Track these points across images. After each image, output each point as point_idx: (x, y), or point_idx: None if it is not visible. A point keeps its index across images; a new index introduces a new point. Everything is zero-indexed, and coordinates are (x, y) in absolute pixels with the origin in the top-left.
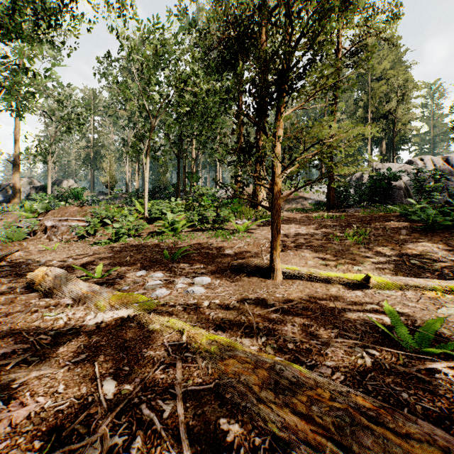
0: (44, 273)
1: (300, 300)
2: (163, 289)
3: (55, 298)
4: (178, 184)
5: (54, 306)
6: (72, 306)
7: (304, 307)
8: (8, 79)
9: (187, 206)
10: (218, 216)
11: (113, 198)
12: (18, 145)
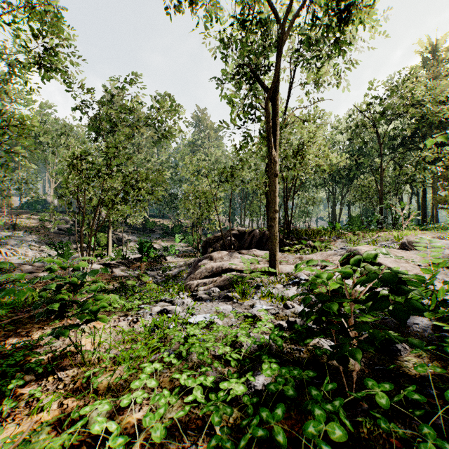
0: None
1: None
2: None
3: None
4: None
5: None
6: None
7: None
8: None
9: None
10: None
11: None
12: None
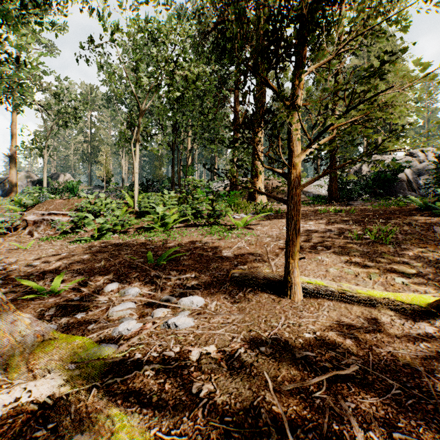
0: None
1: (345, 346)
2: (132, 320)
3: None
4: (173, 177)
5: None
6: None
7: (360, 366)
8: None
9: (181, 199)
10: (213, 209)
11: (108, 191)
12: (14, 139)
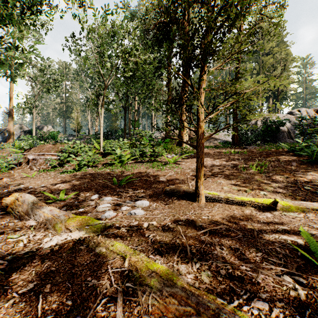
0: (16, 198)
1: (222, 221)
2: (111, 211)
3: (23, 219)
4: (125, 129)
5: (20, 227)
6: (35, 228)
7: (227, 229)
8: (3, 54)
9: (131, 144)
10: (153, 151)
11: (79, 138)
12: (12, 101)
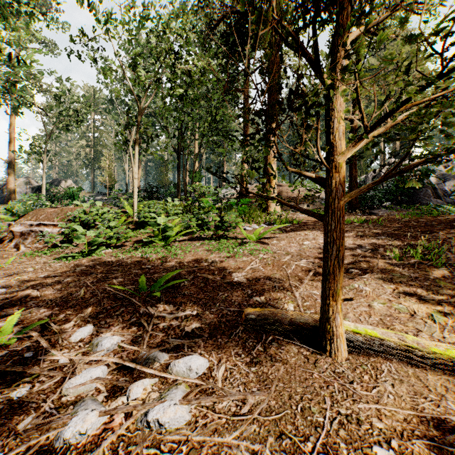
0: None
1: None
2: (91, 411)
3: None
4: (179, 183)
5: None
6: None
7: None
8: None
9: (186, 207)
10: (221, 220)
11: (111, 198)
12: (12, 144)
